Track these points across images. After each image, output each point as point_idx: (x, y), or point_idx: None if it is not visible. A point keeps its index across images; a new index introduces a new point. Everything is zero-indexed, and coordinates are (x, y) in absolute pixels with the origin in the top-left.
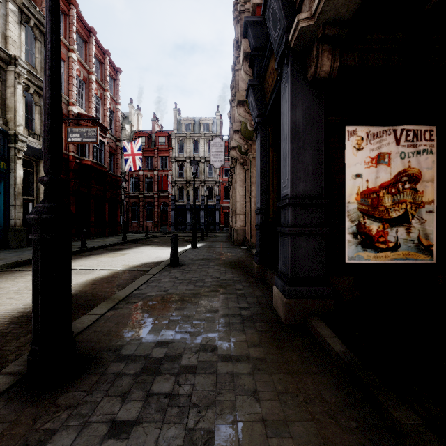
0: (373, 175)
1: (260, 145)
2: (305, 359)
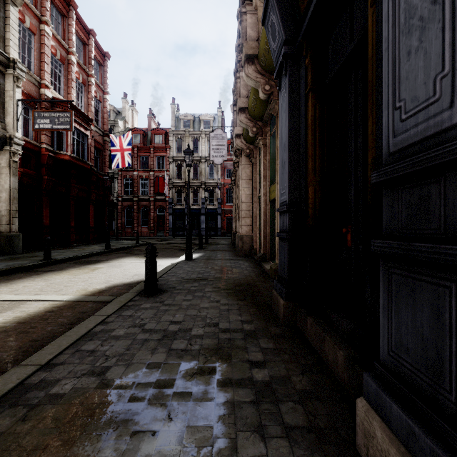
0: None
1: (289, 94)
2: None
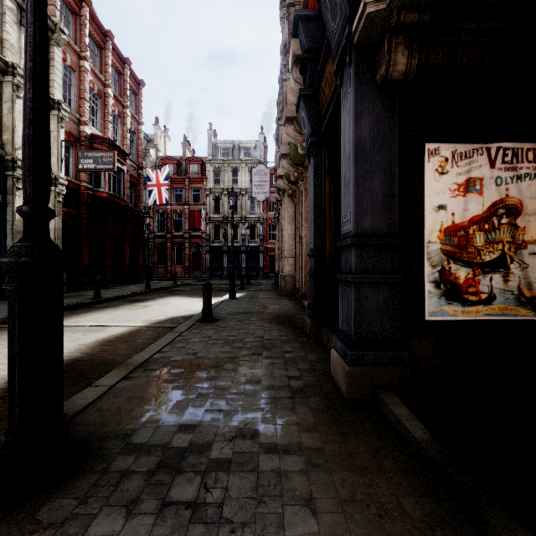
0: (461, 207)
1: (314, 171)
2: (376, 449)
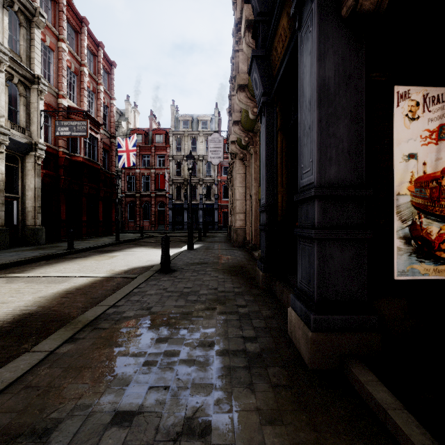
0: (433, 156)
1: (266, 130)
2: None
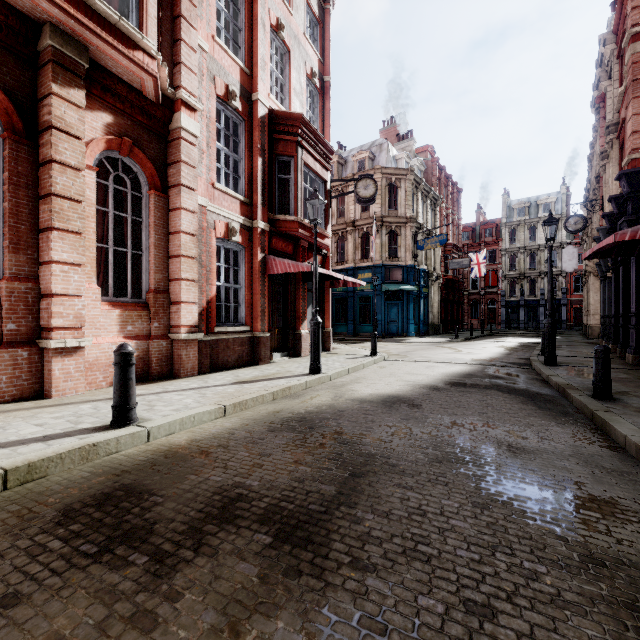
0: None
1: (602, 289)
2: None
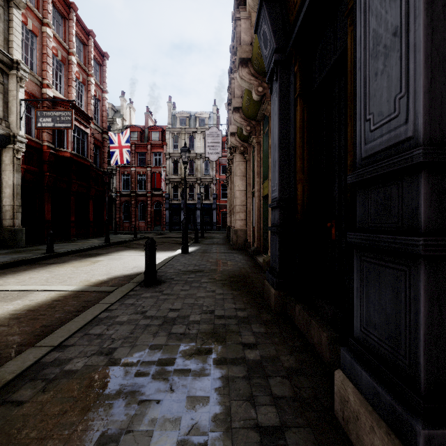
0: None
1: (280, 99)
2: None
